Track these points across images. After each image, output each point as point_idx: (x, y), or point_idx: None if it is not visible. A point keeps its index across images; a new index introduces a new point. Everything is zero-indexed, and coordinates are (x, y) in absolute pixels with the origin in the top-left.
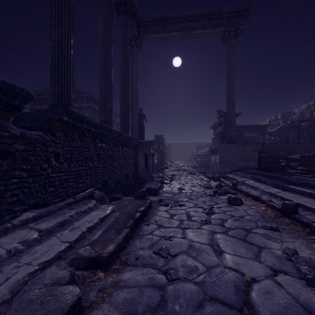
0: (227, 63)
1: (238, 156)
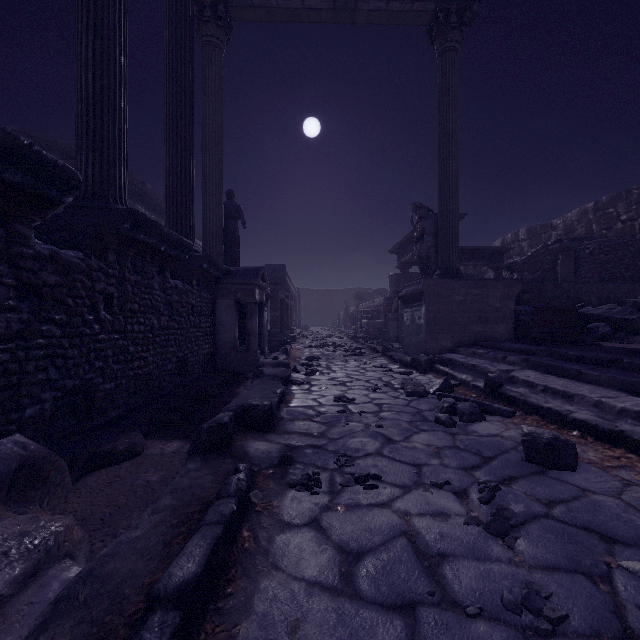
0: (441, 88)
1: (470, 311)
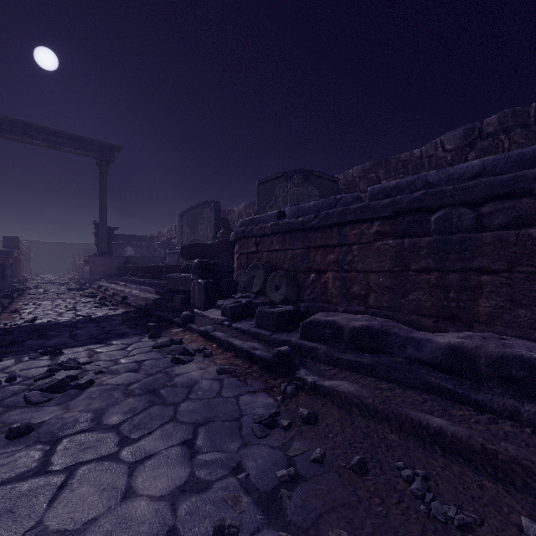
0: (100, 185)
1: (107, 267)
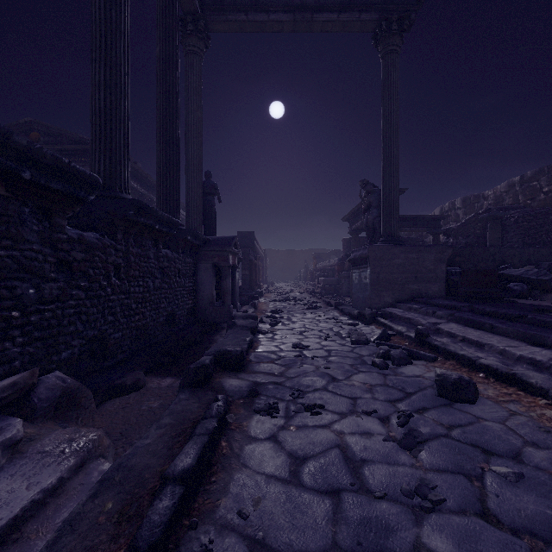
0: (384, 85)
1: (408, 272)
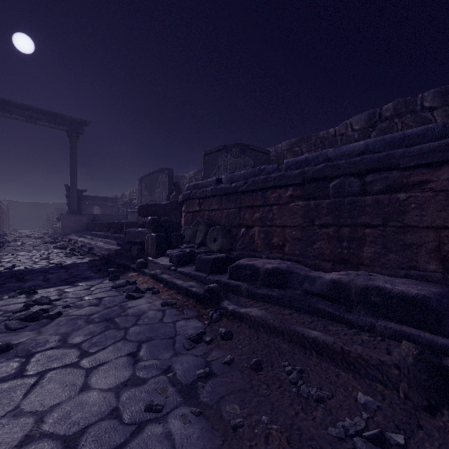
0: (70, 154)
1: (77, 223)
